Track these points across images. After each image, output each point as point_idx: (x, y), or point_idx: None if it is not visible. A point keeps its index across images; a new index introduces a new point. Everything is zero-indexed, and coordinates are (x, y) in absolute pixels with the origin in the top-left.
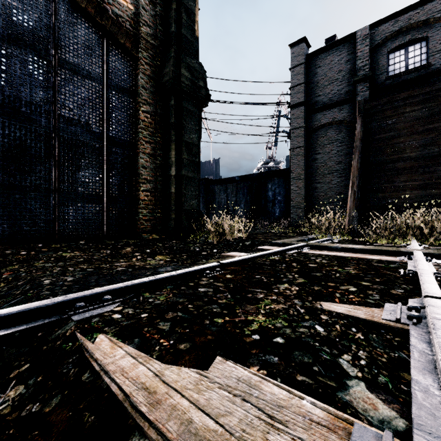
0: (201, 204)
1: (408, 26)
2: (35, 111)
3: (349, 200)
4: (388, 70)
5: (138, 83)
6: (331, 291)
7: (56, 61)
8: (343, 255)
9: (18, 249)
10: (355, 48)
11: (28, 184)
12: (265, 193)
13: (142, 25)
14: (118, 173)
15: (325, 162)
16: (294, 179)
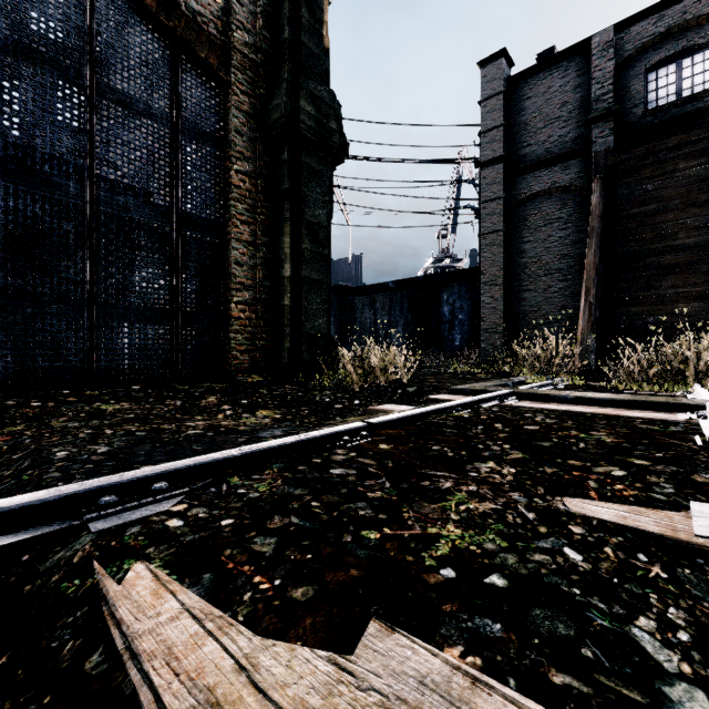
0: (333, 328)
1: (682, 25)
2: (59, 169)
3: (582, 318)
4: (646, 100)
5: (230, 125)
6: (579, 476)
7: (94, 87)
8: (580, 410)
9: (29, 398)
10: (589, 65)
11: (47, 290)
12: (438, 308)
13: (235, 28)
14: (195, 273)
15: (539, 257)
16: (486, 285)
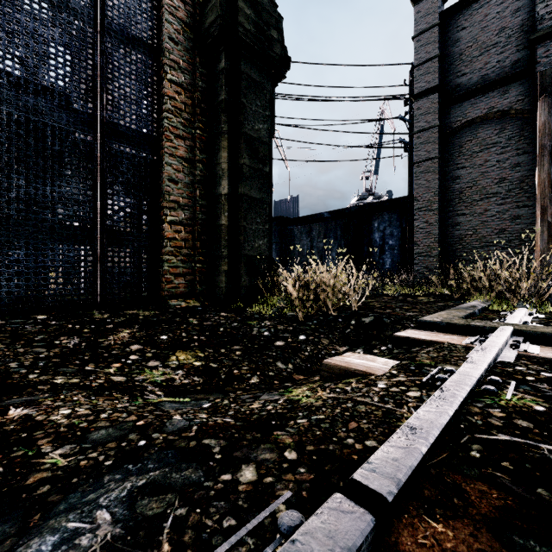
0: (274, 254)
1: None
2: None
3: (539, 238)
4: None
5: (163, 31)
6: None
7: None
8: None
9: None
10: None
11: None
12: (369, 235)
13: None
14: (124, 189)
15: (474, 182)
16: (420, 210)
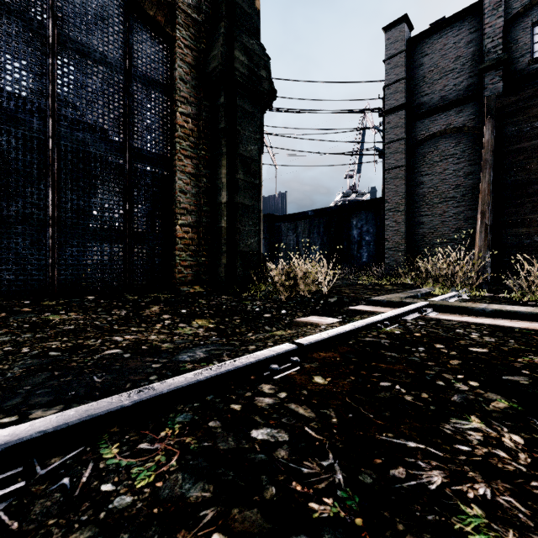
0: (263, 248)
1: None
2: (23, 107)
3: (478, 237)
4: (532, 50)
5: (175, 74)
6: None
7: (55, 37)
8: (508, 324)
9: None
10: (480, 23)
11: (13, 213)
12: (348, 231)
13: None
14: (146, 200)
15: (435, 187)
16: (390, 211)
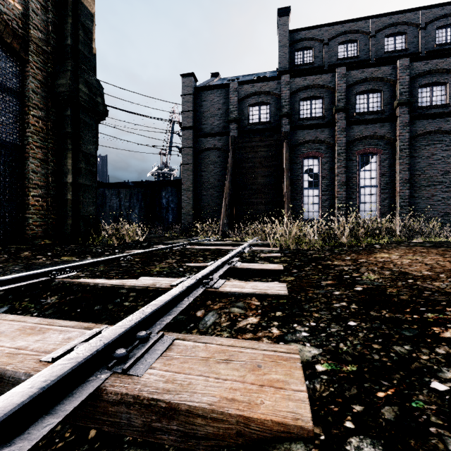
0: None
1: (260, 92)
2: None
3: (223, 210)
4: (249, 118)
5: (28, 86)
6: (192, 260)
7: None
8: (209, 247)
9: None
10: (229, 95)
11: None
12: (159, 200)
13: (32, 28)
14: (2, 176)
15: (209, 179)
16: (185, 190)
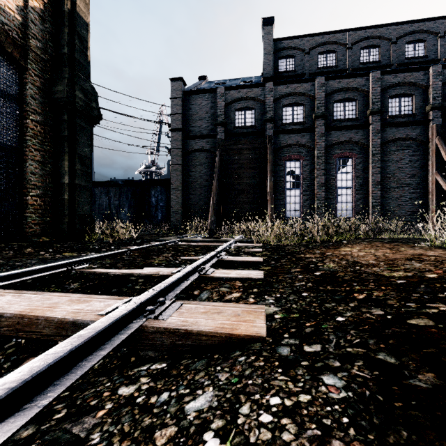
0: None
1: (246, 98)
2: None
3: (211, 209)
4: (235, 122)
5: (27, 92)
6: (185, 254)
7: None
8: (199, 244)
9: None
10: (216, 99)
11: None
12: (149, 199)
13: (31, 37)
14: (3, 177)
15: (197, 179)
16: (174, 190)
